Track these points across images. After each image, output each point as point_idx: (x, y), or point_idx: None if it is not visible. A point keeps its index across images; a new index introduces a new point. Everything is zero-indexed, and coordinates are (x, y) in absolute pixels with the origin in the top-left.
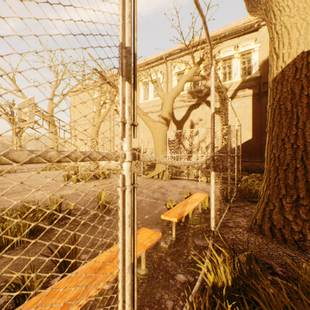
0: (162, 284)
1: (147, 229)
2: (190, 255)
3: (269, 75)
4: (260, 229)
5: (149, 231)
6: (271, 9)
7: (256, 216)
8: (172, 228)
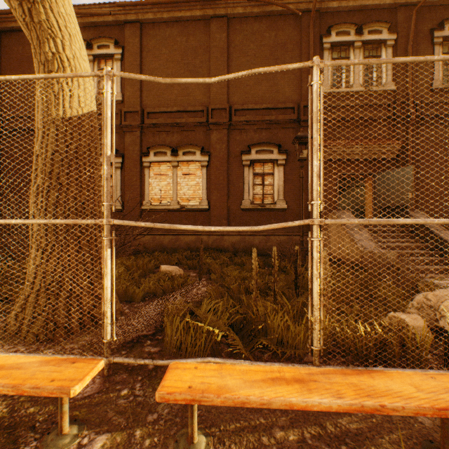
0: (209, 405)
1: (166, 380)
2: (136, 392)
3: (51, 104)
4: (69, 329)
5: (175, 374)
6: (53, 12)
7: (55, 317)
8: (65, 410)
